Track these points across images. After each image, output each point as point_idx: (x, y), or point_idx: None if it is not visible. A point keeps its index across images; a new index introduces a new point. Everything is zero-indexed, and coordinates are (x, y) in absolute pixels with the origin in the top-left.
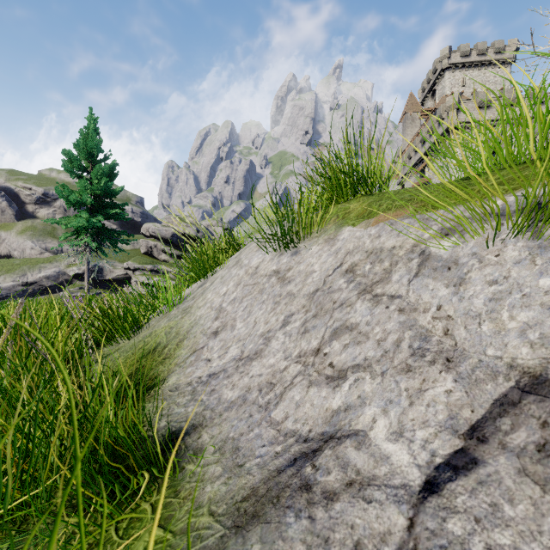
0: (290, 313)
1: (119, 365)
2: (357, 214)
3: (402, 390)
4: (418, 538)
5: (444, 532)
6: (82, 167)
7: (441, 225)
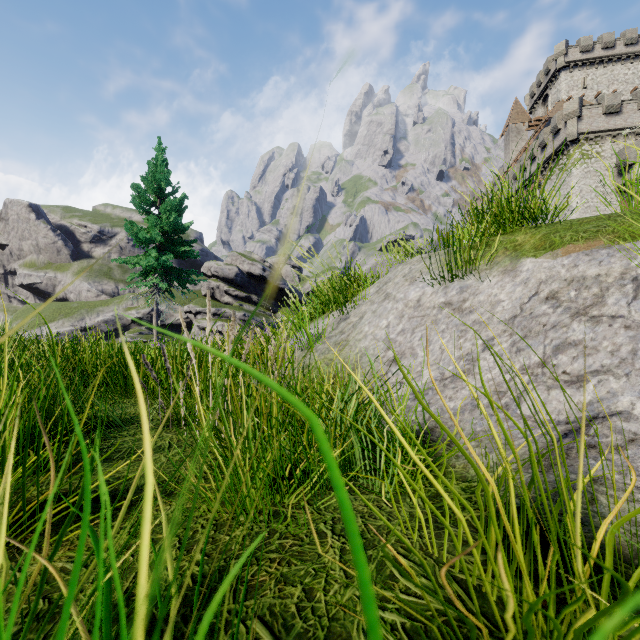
0: (489, 337)
1: None
2: (533, 246)
3: None
4: None
5: None
6: (150, 201)
7: None
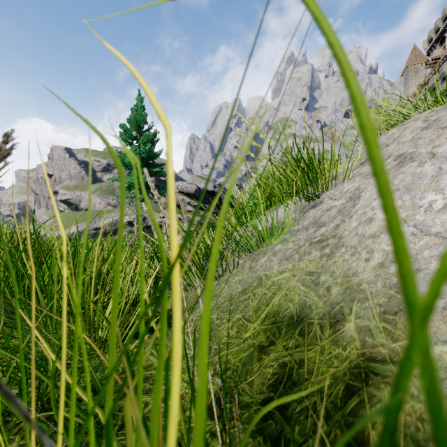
0: None
1: (231, 343)
2: None
3: None
4: None
5: None
6: (133, 136)
7: None
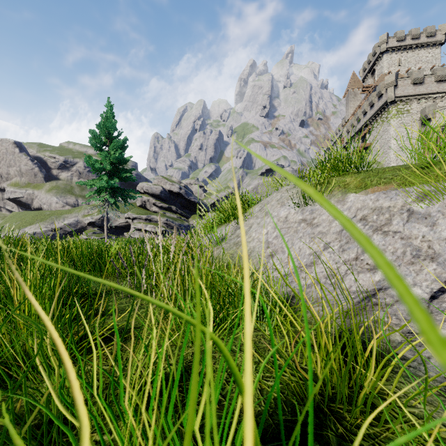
0: (327, 242)
1: None
2: (355, 186)
3: (411, 270)
4: (431, 310)
5: (441, 306)
6: (102, 142)
7: (417, 195)
